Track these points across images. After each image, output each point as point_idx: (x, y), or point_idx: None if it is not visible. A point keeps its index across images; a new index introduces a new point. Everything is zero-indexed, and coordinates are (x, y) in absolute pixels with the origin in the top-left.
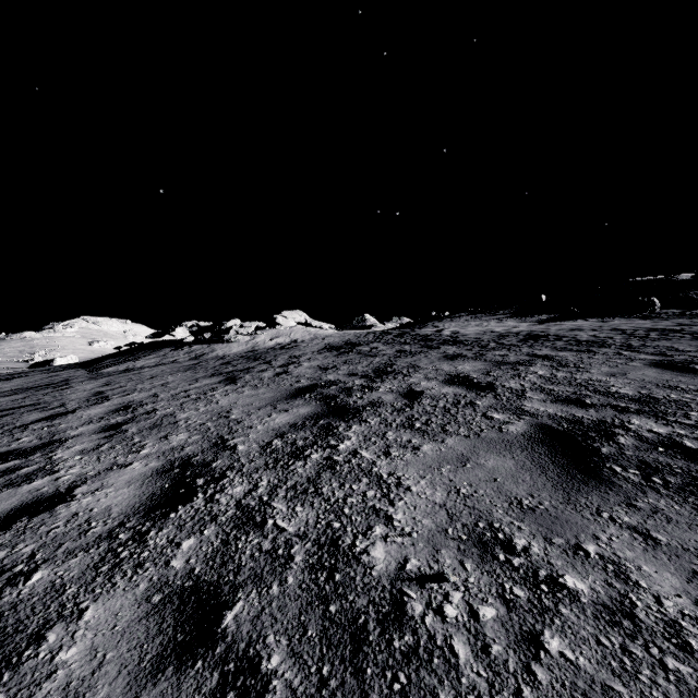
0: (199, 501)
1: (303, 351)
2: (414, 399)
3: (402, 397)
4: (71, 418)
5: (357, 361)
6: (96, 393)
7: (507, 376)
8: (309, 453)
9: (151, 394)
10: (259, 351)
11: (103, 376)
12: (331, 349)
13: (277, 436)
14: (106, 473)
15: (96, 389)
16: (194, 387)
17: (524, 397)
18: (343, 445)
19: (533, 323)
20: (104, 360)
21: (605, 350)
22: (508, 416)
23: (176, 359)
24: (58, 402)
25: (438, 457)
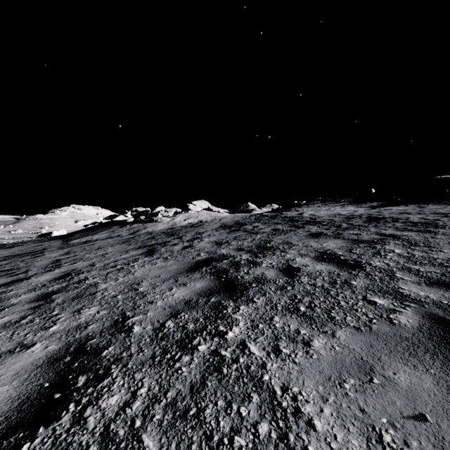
0: (65, 419)
1: (205, 229)
2: (294, 276)
3: (283, 273)
4: (23, 284)
5: (243, 237)
6: (55, 260)
7: (369, 254)
8: (197, 342)
9: (90, 263)
10: (175, 228)
11: (68, 246)
12: (224, 227)
13: (171, 316)
14: (4, 358)
15: (57, 258)
16: (122, 258)
17: (395, 278)
18: (231, 333)
19: (367, 208)
20: (75, 234)
21: (443, 231)
22: (391, 301)
23: (120, 234)
24: (25, 269)
25: (335, 361)
